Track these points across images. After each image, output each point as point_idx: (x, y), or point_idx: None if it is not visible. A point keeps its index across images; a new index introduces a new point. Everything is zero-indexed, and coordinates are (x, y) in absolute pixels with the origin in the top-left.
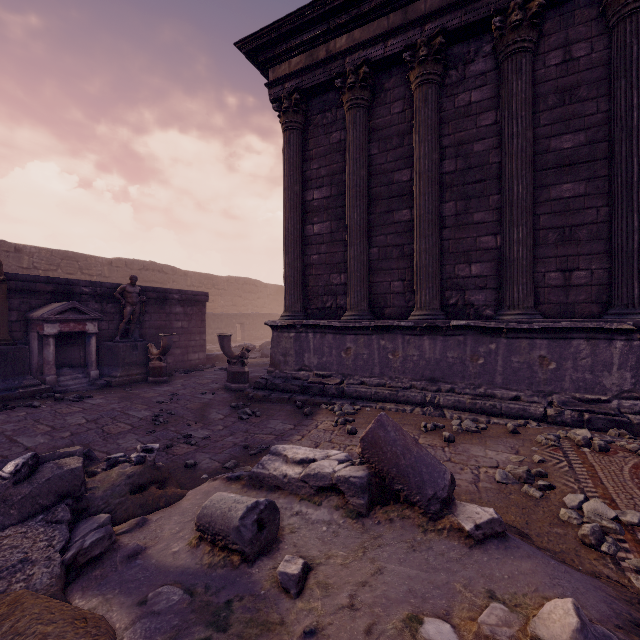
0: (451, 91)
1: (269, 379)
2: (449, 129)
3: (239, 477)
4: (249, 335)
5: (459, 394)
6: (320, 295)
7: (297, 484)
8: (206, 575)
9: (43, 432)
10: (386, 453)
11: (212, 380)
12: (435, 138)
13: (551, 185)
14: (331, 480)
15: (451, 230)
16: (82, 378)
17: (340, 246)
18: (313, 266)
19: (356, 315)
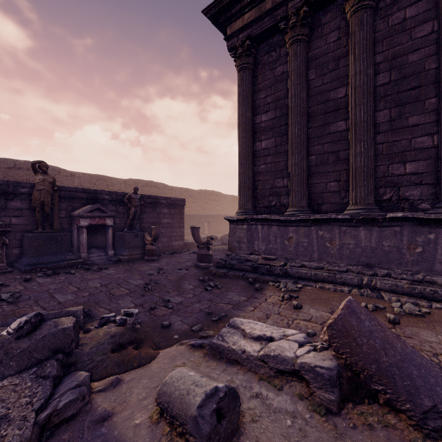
0: (385, 13)
1: (227, 260)
2: (383, 46)
3: (201, 345)
4: (213, 230)
5: (395, 279)
6: (266, 196)
7: (256, 362)
8: None
9: (72, 291)
10: (361, 345)
11: (187, 260)
12: (370, 55)
13: None
14: (293, 365)
15: (385, 134)
16: (103, 255)
17: (283, 156)
18: (261, 174)
19: (297, 210)
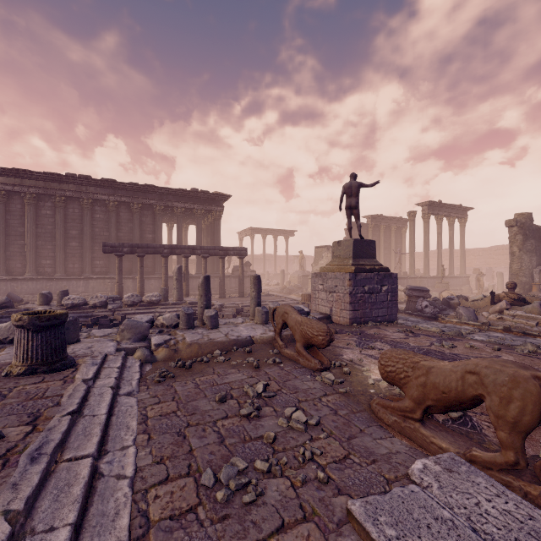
0: (40, 208)
1: None
2: (40, 219)
3: None
4: None
5: None
6: None
7: None
8: None
9: None
10: (11, 296)
11: None
12: (34, 222)
13: (70, 242)
14: None
15: (40, 250)
16: None
17: None
18: None
19: (0, 275)
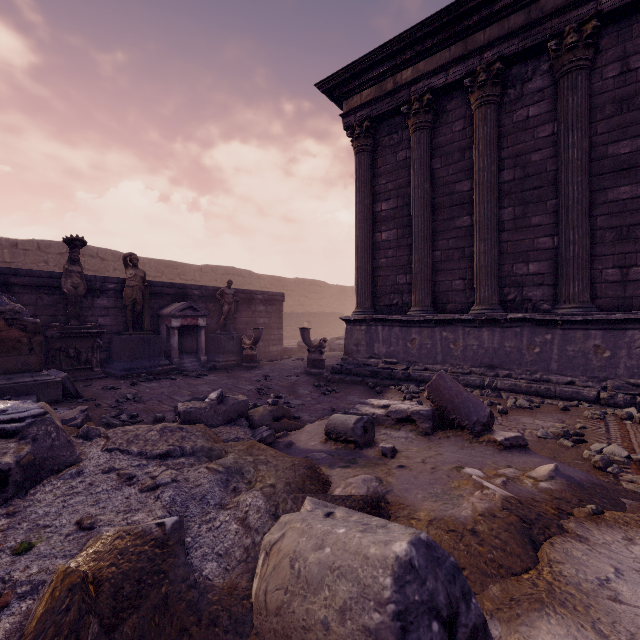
0: (509, 108)
1: (344, 365)
2: (507, 142)
3: None
4: (315, 332)
5: (516, 379)
6: (387, 293)
7: (382, 418)
8: (336, 452)
9: (188, 394)
10: (445, 395)
11: (293, 367)
12: (494, 152)
13: (608, 188)
14: (407, 413)
15: (509, 233)
16: (195, 362)
17: (406, 250)
18: (381, 268)
19: (420, 310)
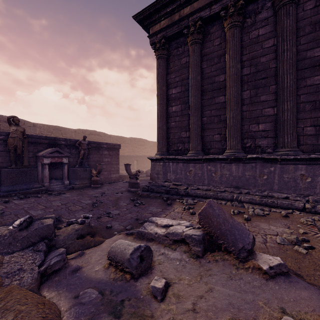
0: (247, 30)
1: (149, 186)
2: (246, 51)
3: (132, 233)
4: (140, 166)
5: (252, 195)
6: (176, 143)
7: (162, 238)
8: (111, 284)
9: (41, 209)
10: (213, 222)
11: (121, 187)
12: (238, 56)
13: (307, 77)
14: (181, 236)
15: (247, 106)
16: (61, 184)
17: (186, 117)
18: (172, 128)
19: (195, 153)
